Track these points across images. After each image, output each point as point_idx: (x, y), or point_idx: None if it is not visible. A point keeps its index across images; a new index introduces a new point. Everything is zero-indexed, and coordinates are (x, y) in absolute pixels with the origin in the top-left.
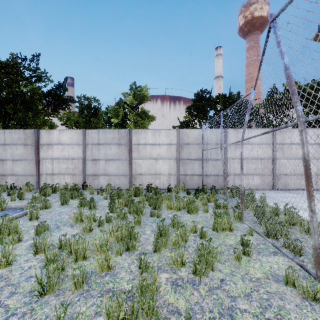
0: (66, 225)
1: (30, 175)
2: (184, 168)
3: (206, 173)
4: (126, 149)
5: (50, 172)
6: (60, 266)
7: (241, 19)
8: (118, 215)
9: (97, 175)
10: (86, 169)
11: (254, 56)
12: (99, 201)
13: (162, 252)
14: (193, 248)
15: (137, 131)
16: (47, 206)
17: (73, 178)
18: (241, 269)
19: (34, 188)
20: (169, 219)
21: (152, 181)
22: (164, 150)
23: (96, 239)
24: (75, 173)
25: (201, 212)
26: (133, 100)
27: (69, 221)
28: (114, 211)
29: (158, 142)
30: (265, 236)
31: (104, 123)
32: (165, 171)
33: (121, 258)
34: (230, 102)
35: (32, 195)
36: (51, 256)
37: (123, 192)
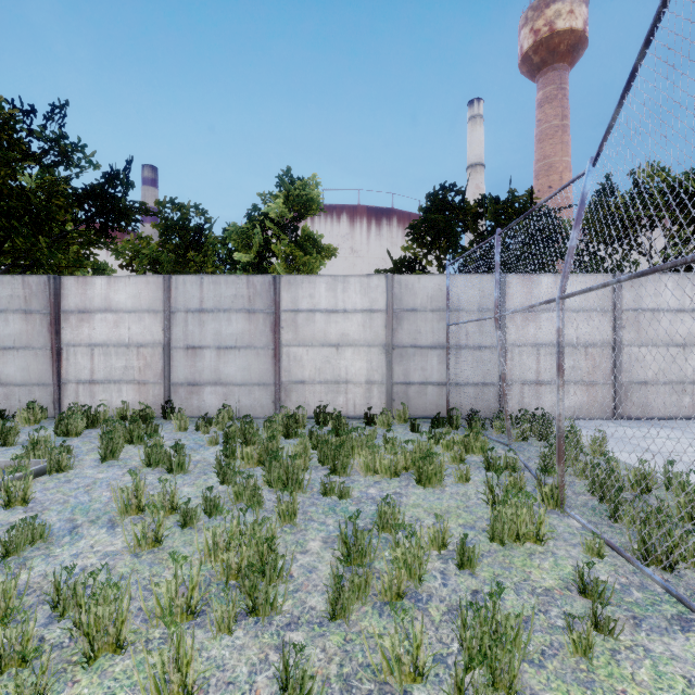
0: (96, 523)
1: (38, 384)
2: (405, 368)
3: (457, 380)
4: (267, 323)
5: (87, 376)
6: (29, 688)
7: (527, 37)
8: (237, 493)
9: (198, 384)
10: (171, 369)
11: (554, 118)
12: (197, 450)
13: (353, 620)
14: (443, 604)
15: (292, 279)
16: (63, 466)
17: (140, 392)
18: (599, 691)
19: (48, 416)
20: (370, 503)
21: (329, 398)
22: (356, 326)
23: (158, 584)
24: (146, 379)
25: (452, 480)
26: (284, 210)
27: (109, 510)
28: (229, 479)
29: (342, 307)
30: (640, 562)
31: (221, 265)
32: (358, 375)
33: (230, 642)
34: (511, 213)
35: (30, 436)
36: (15, 645)
37: (259, 424)
